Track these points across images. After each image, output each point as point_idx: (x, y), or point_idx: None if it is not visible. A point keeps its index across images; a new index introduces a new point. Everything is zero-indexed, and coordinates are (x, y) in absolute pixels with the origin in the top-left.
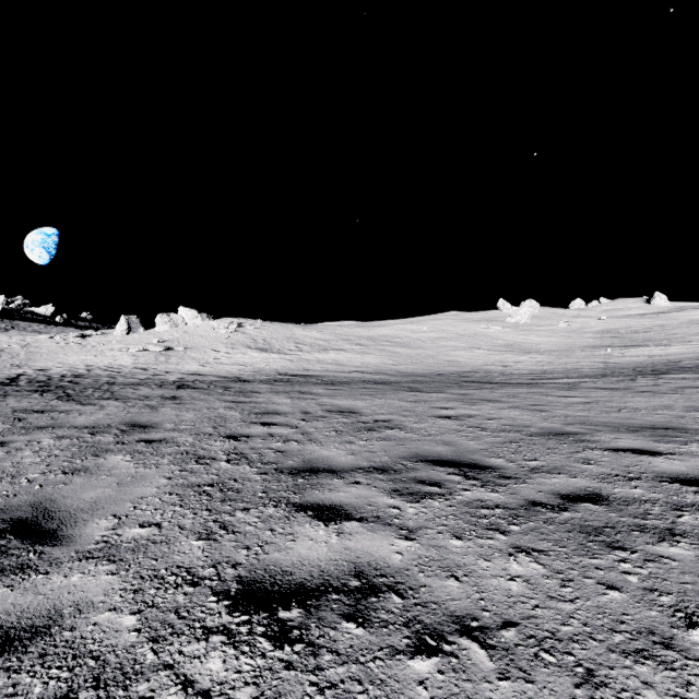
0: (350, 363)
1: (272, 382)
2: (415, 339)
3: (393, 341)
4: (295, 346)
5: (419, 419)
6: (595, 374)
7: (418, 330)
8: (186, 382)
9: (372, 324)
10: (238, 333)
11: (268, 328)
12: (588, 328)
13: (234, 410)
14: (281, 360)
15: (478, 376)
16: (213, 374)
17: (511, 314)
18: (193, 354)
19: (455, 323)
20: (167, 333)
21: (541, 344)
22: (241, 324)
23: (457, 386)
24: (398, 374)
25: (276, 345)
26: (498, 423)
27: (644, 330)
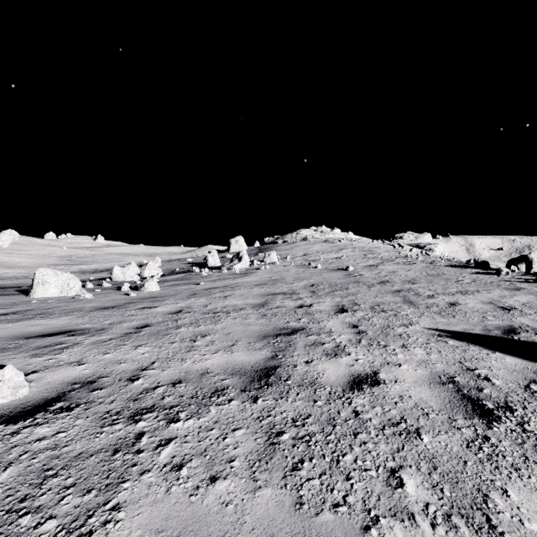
0: None
1: None
2: None
3: None
4: None
5: None
6: None
7: None
8: None
9: None
10: None
11: None
12: (55, 254)
13: None
14: None
15: None
16: None
17: None
18: None
19: None
20: None
21: (21, 263)
22: None
23: None
24: None
25: None
26: (10, 283)
27: (85, 257)
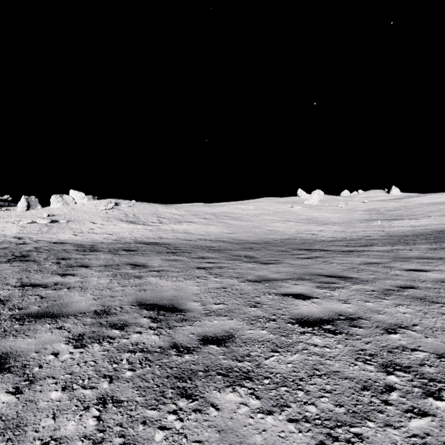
0: (196, 232)
1: (118, 251)
2: (245, 214)
3: (229, 216)
4: (157, 219)
5: (277, 334)
6: (392, 241)
7: (247, 208)
8: (31, 252)
9: (215, 205)
10: (114, 210)
11: (138, 206)
12: (358, 207)
13: (0, 306)
14: (143, 230)
15: (298, 242)
16: (76, 242)
17: (307, 198)
18: (73, 225)
19: (271, 204)
20: (58, 209)
21: (330, 218)
22: (118, 203)
23: (287, 253)
24: (233, 241)
25: (143, 219)
26: (419, 346)
27: (395, 209)
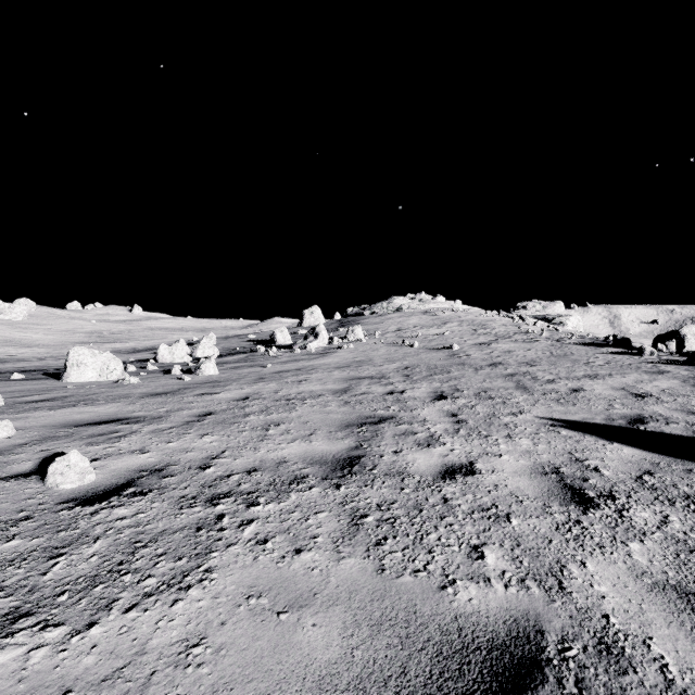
0: None
1: None
2: None
3: None
4: None
5: None
6: None
7: None
8: None
9: None
10: None
11: None
12: (81, 329)
13: None
14: None
15: None
16: None
17: (5, 311)
18: None
19: None
20: None
21: (40, 340)
22: None
23: None
24: None
25: None
26: (31, 365)
27: (119, 332)
